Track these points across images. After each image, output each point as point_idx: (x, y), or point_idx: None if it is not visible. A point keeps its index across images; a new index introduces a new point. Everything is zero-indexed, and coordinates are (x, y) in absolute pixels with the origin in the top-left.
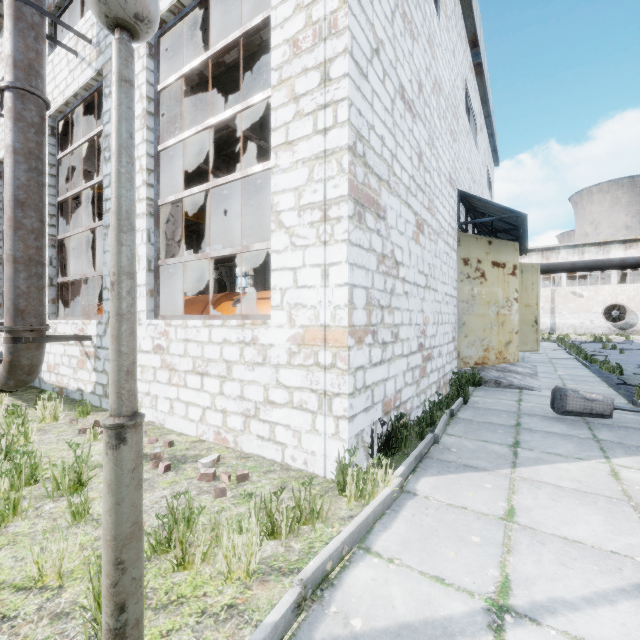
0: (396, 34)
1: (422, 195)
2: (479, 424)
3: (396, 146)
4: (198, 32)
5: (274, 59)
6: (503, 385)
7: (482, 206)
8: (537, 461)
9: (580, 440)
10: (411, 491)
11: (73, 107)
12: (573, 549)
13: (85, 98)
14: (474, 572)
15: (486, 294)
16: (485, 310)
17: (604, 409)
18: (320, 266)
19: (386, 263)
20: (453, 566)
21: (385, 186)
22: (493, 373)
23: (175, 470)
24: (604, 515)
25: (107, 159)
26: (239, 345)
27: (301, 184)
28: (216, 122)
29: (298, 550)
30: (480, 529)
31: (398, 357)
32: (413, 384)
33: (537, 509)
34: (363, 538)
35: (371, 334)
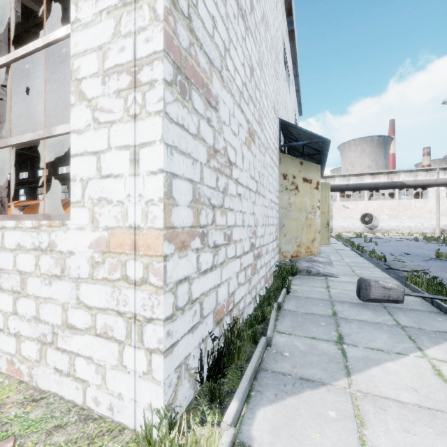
0: None
1: (253, 107)
2: (303, 316)
3: (229, 41)
4: None
5: None
6: (313, 273)
7: (296, 134)
8: (366, 362)
9: (389, 328)
10: (246, 443)
11: None
12: None
13: None
14: None
15: (299, 202)
16: (298, 215)
17: (398, 296)
18: (128, 148)
19: (218, 159)
20: None
21: (217, 75)
22: (304, 263)
23: None
24: None
25: None
26: (34, 252)
27: (105, 41)
28: None
29: None
30: None
31: (231, 259)
32: (246, 283)
33: None
34: None
35: (199, 237)
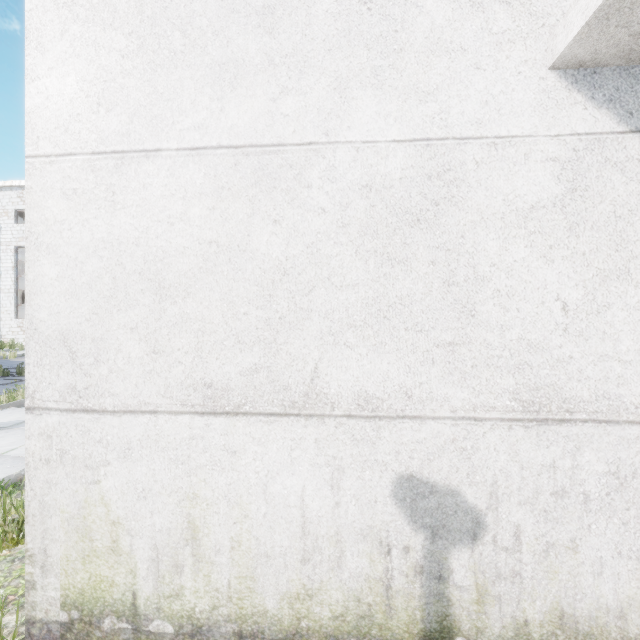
0: None
1: None
2: None
3: None
4: None
5: None
6: None
7: None
8: None
9: None
10: None
11: None
12: None
13: None
14: None
15: None
16: None
17: None
18: None
19: None
20: None
21: None
22: None
23: None
24: None
25: None
26: None
27: None
28: None
29: None
30: None
31: None
32: None
33: None
34: None
35: None
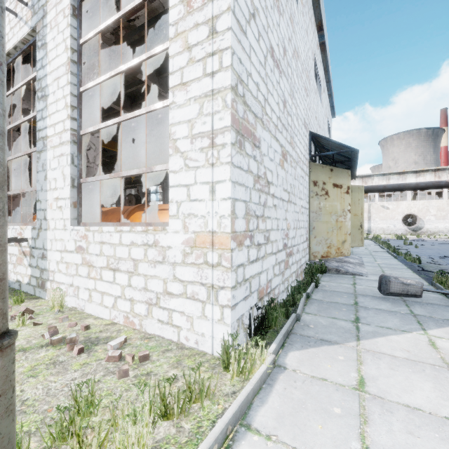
0: (268, 6)
1: (286, 132)
2: (328, 304)
3: (268, 92)
4: (113, 0)
5: (171, 16)
6: (341, 272)
7: (326, 143)
8: (374, 334)
9: (402, 315)
10: (282, 365)
11: (14, 57)
12: (416, 416)
13: (23, 50)
14: (340, 446)
15: (329, 207)
16: (328, 218)
17: (416, 291)
18: (208, 183)
19: (260, 182)
20: (321, 440)
21: (259, 122)
22: (334, 263)
23: (88, 352)
24: (433, 382)
25: (39, 98)
26: (143, 247)
27: (193, 117)
28: (126, 68)
29: (188, 430)
30: (339, 400)
31: (269, 255)
32: (280, 274)
33: (381, 378)
34: (244, 414)
35: (249, 238)
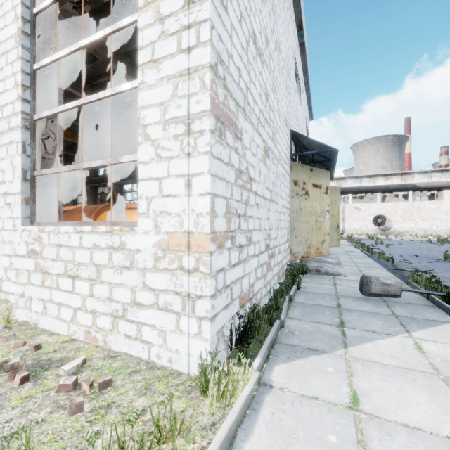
0: None
1: (268, 127)
2: (311, 307)
3: (250, 81)
4: None
5: None
6: (321, 272)
7: (306, 143)
8: (361, 339)
9: (385, 317)
10: (267, 383)
11: None
12: (417, 439)
13: None
14: None
15: (309, 207)
16: (308, 218)
17: (396, 291)
18: (184, 176)
19: (242, 178)
20: None
21: (241, 112)
22: (314, 264)
23: (34, 380)
24: (427, 393)
25: None
26: (108, 250)
27: (166, 99)
28: (88, 43)
29: None
30: (334, 424)
31: (251, 257)
32: (262, 277)
33: (375, 392)
34: None
35: (230, 239)
